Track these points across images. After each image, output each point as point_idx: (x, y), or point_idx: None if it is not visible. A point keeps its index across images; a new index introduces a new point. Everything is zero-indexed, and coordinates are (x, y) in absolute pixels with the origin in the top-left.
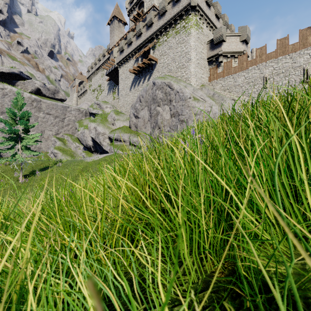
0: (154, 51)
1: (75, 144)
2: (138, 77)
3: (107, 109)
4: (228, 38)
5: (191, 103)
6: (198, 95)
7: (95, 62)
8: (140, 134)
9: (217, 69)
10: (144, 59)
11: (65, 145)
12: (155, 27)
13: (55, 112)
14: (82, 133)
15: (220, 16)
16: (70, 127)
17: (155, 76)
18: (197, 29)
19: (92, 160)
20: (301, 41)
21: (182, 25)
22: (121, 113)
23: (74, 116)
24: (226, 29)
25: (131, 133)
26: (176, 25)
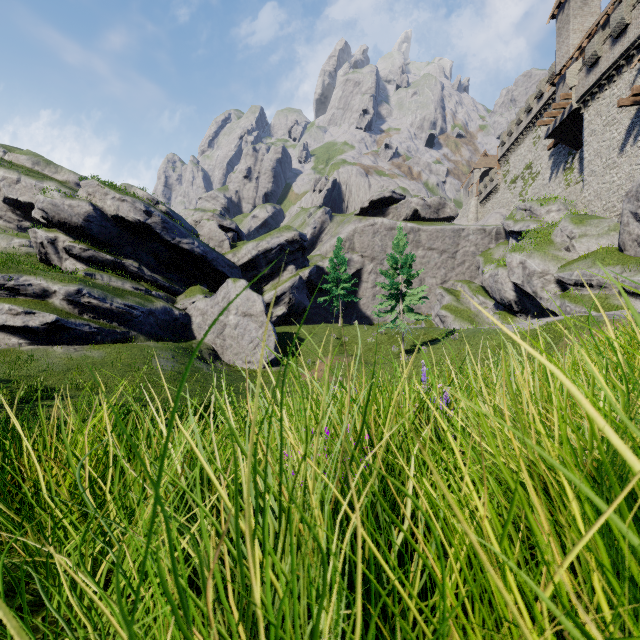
0: None
1: (477, 298)
2: None
3: (550, 216)
4: None
5: None
6: None
7: (518, 119)
8: None
9: None
10: None
11: (458, 301)
12: None
13: (441, 243)
14: (492, 277)
15: None
16: (466, 267)
17: None
18: None
19: (518, 329)
20: None
21: None
22: (590, 219)
23: (474, 244)
24: None
25: (626, 265)
26: None
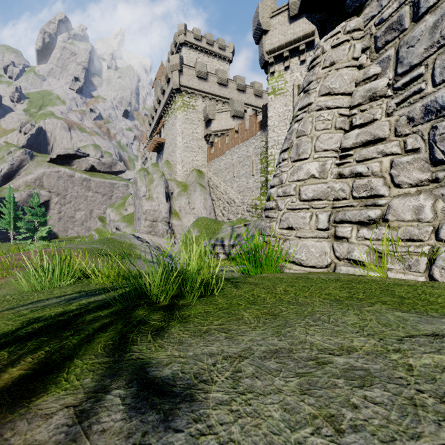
0: (164, 129)
1: None
2: (158, 155)
3: None
4: (218, 115)
5: (143, 202)
6: (155, 192)
7: None
8: (132, 224)
9: (211, 149)
10: (151, 140)
11: (104, 226)
12: (162, 105)
13: (103, 189)
14: None
15: (231, 80)
16: None
17: (164, 157)
18: (184, 110)
19: None
20: (250, 128)
21: (173, 107)
22: None
23: (122, 192)
24: (215, 105)
25: (128, 223)
26: (171, 106)
